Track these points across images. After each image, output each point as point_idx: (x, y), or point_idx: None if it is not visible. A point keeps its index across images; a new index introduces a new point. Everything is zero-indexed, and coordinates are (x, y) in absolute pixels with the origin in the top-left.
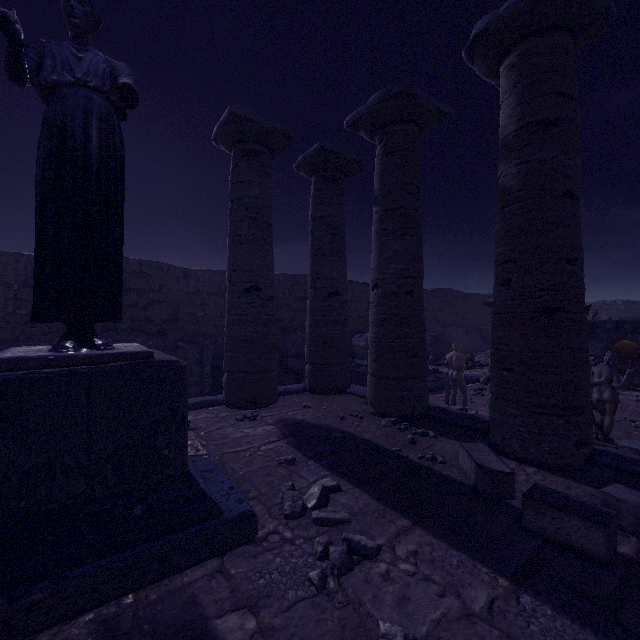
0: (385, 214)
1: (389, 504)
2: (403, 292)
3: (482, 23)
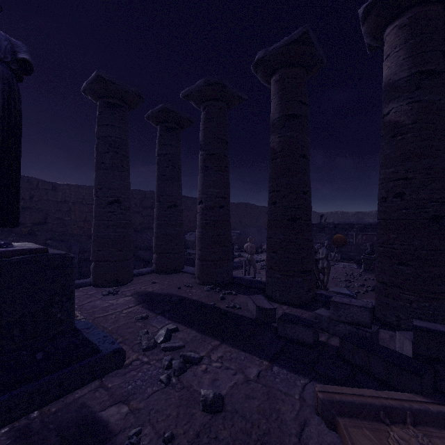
0: (207, 157)
1: (208, 334)
2: (218, 206)
3: (261, 53)
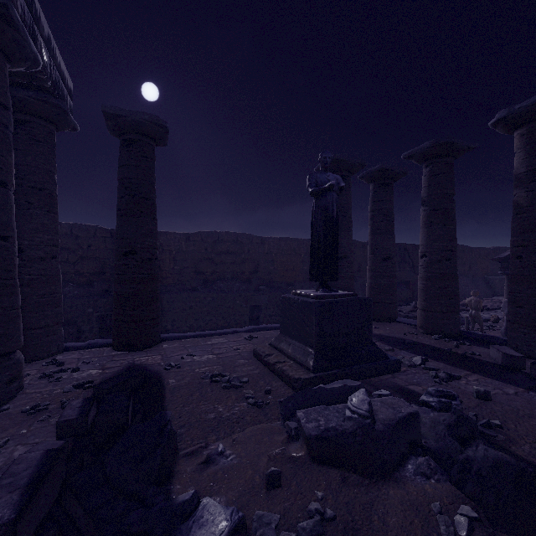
0: (431, 212)
1: (456, 367)
2: (444, 260)
3: (503, 113)
